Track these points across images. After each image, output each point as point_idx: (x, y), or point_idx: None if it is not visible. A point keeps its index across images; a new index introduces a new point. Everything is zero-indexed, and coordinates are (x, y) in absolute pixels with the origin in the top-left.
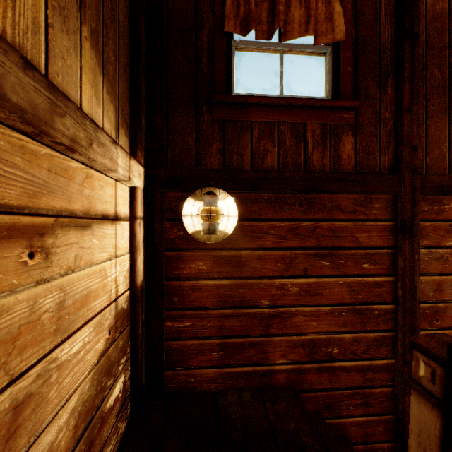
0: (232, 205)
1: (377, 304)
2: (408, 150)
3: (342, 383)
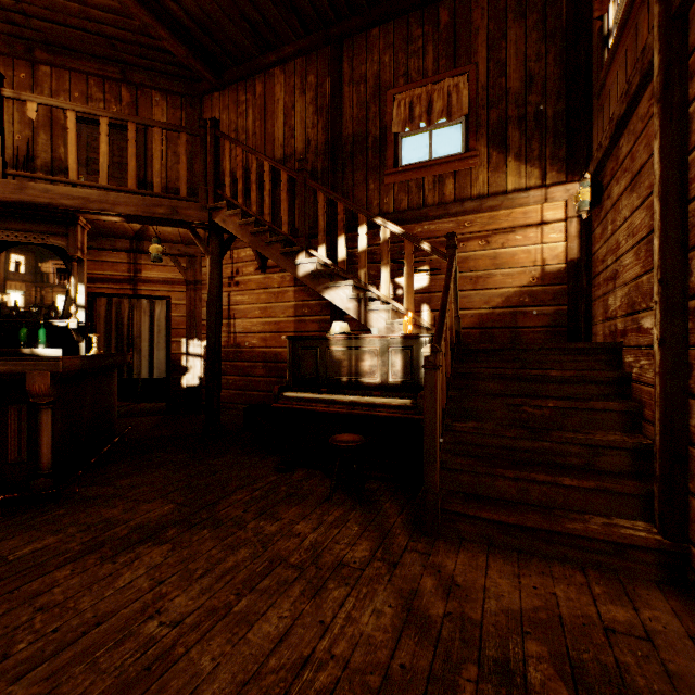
0: (592, 181)
1: None
2: None
3: (642, 341)
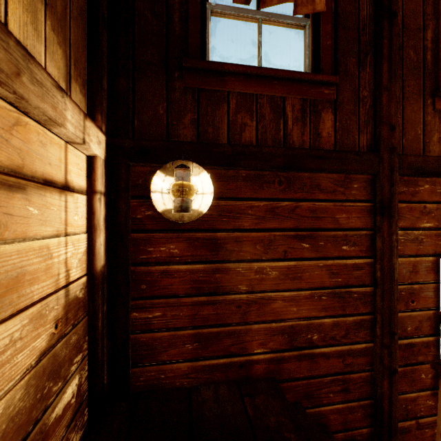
0: (207, 181)
1: (356, 287)
2: (387, 129)
3: (322, 370)
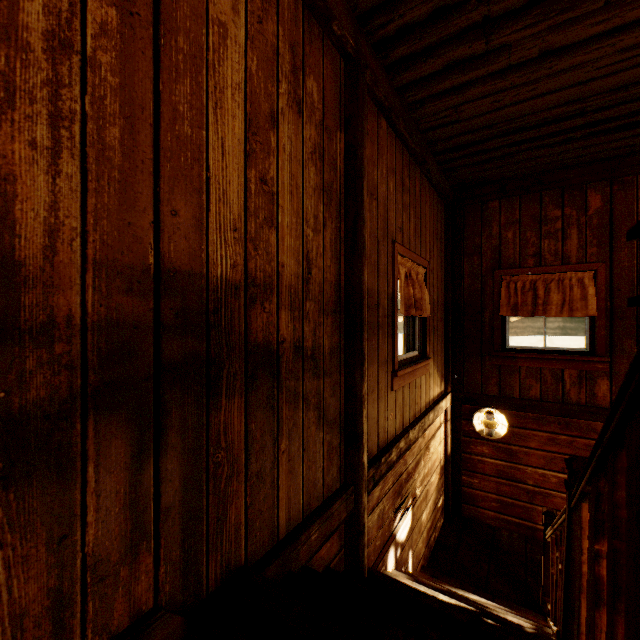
0: (504, 419)
1: None
2: None
3: None
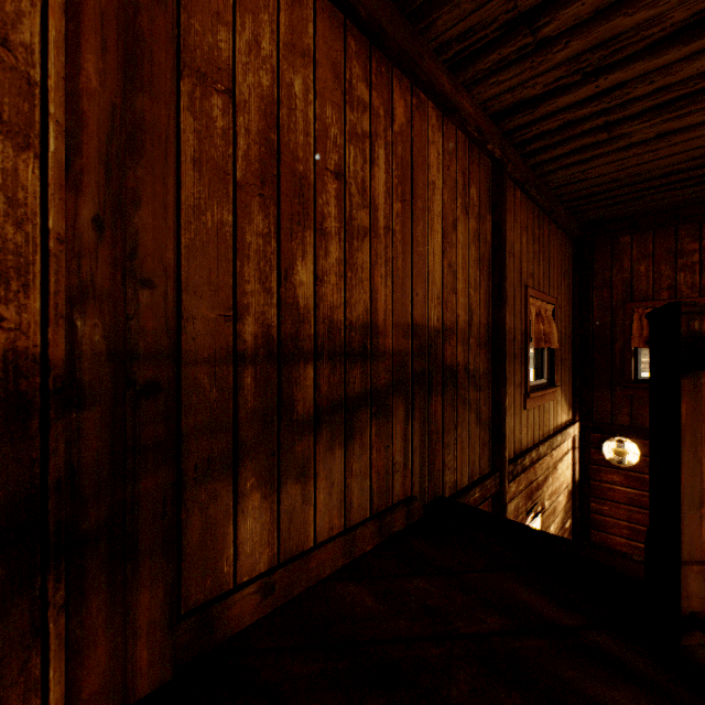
0: (636, 448)
1: None
2: None
3: None
